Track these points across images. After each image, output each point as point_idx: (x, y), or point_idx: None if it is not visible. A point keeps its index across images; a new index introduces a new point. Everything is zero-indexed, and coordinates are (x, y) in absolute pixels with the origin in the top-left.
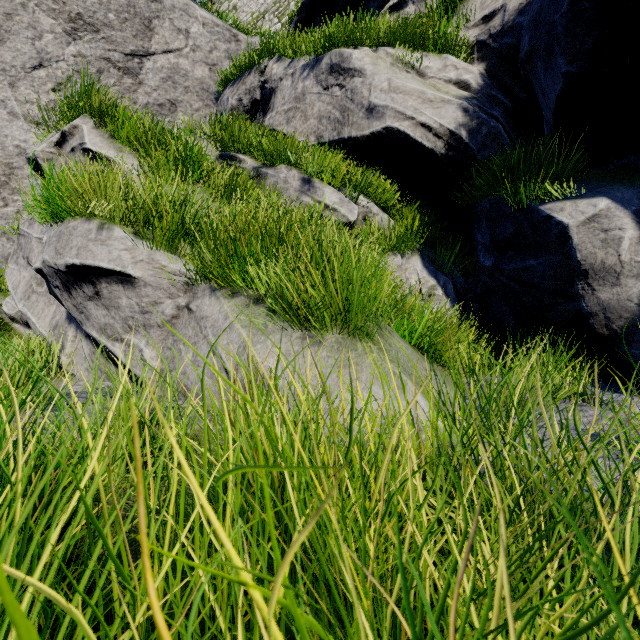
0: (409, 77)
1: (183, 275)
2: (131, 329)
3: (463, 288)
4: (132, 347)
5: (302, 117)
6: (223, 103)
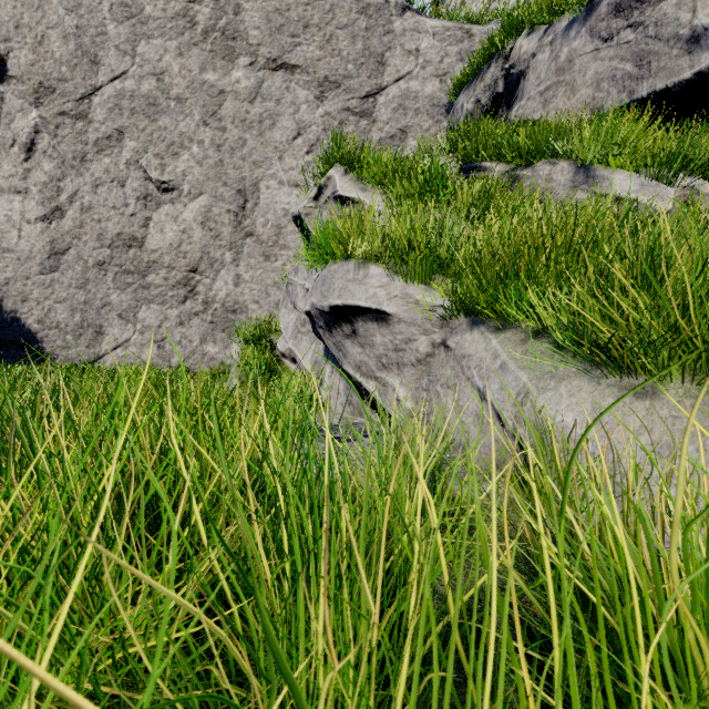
0: None
1: (438, 308)
2: (384, 367)
3: None
4: (386, 386)
5: (567, 92)
6: (456, 112)
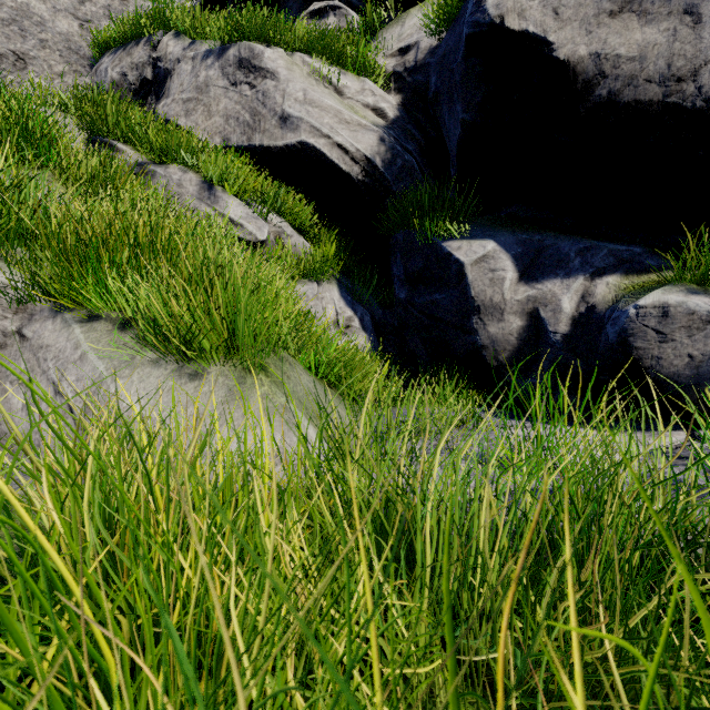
0: (326, 92)
1: (12, 289)
2: None
3: (381, 320)
4: None
5: (205, 112)
6: (100, 73)
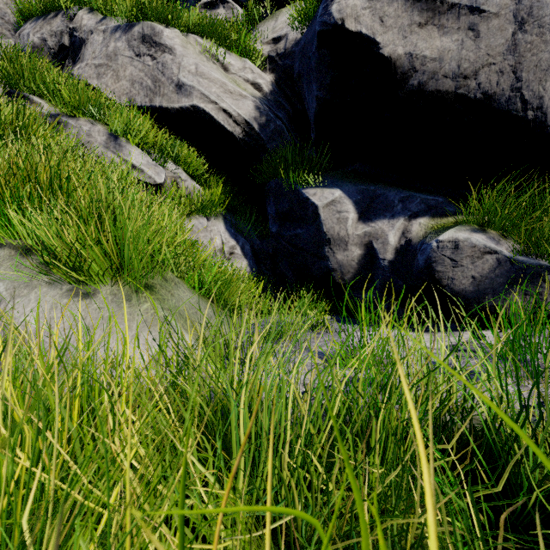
0: (214, 67)
1: None
2: None
3: (259, 249)
4: None
5: (114, 76)
6: (22, 37)
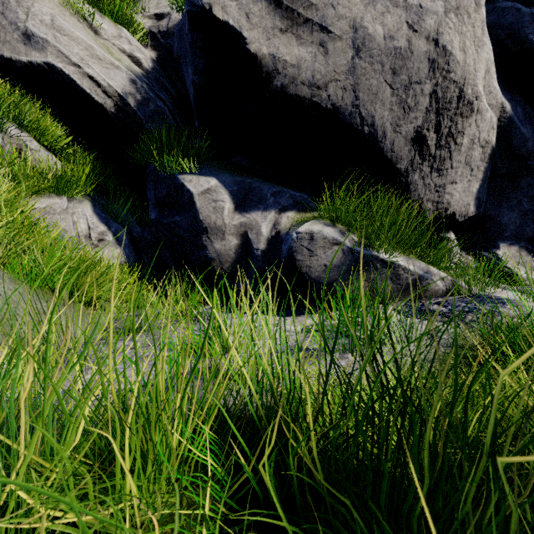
0: (79, 26)
1: None
2: None
3: (139, 236)
4: None
5: None
6: None
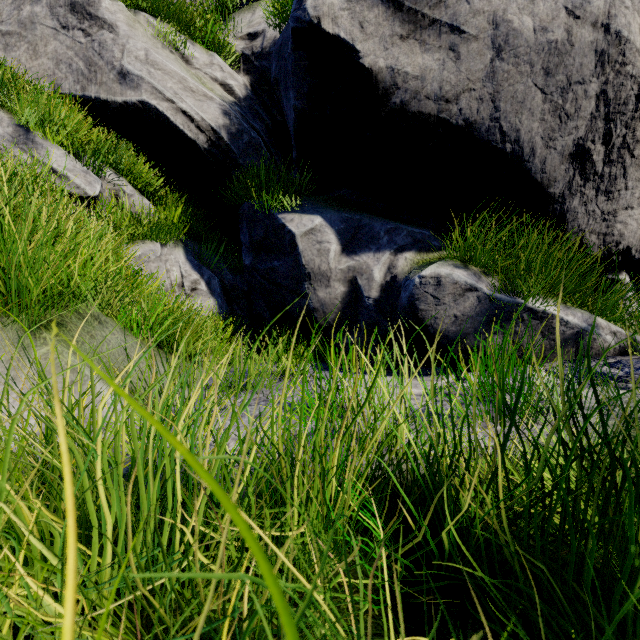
0: (172, 58)
1: None
2: None
3: (231, 285)
4: None
5: (30, 50)
6: None
